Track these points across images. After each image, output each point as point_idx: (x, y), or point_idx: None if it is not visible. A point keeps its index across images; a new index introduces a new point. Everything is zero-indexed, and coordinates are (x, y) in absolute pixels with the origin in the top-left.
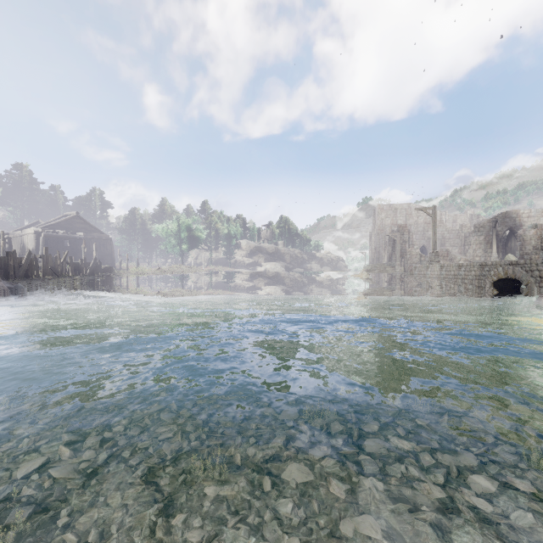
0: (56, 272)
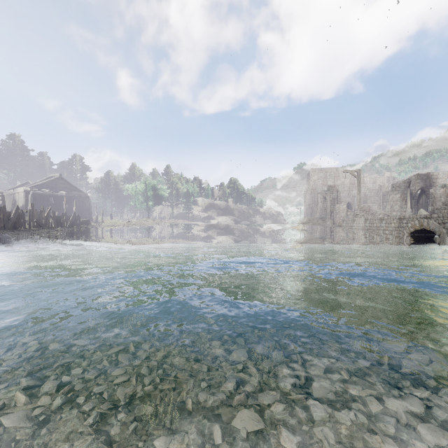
0: (41, 224)
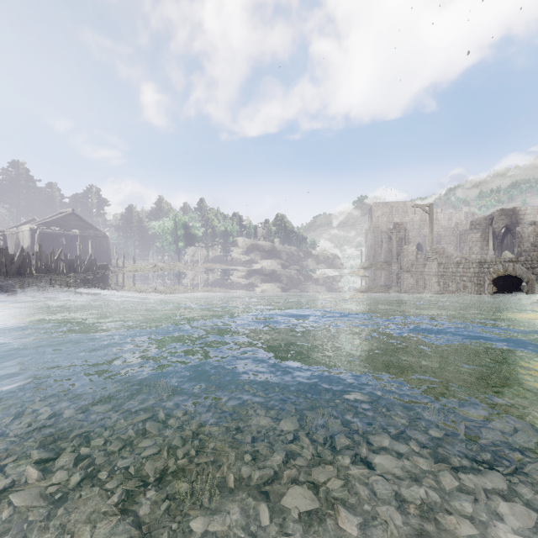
0: (50, 270)
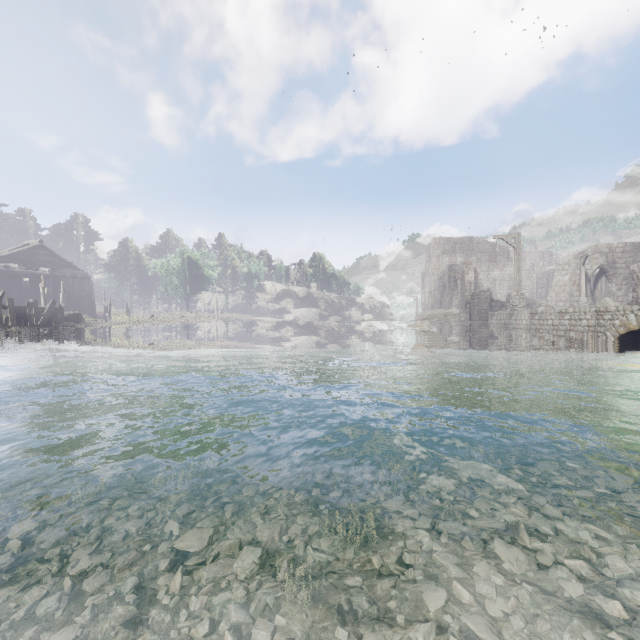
0: None
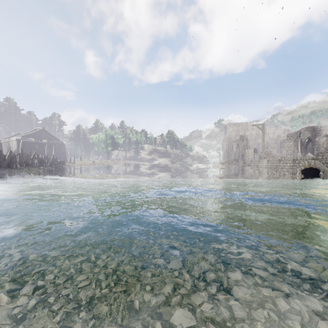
0: (28, 164)
